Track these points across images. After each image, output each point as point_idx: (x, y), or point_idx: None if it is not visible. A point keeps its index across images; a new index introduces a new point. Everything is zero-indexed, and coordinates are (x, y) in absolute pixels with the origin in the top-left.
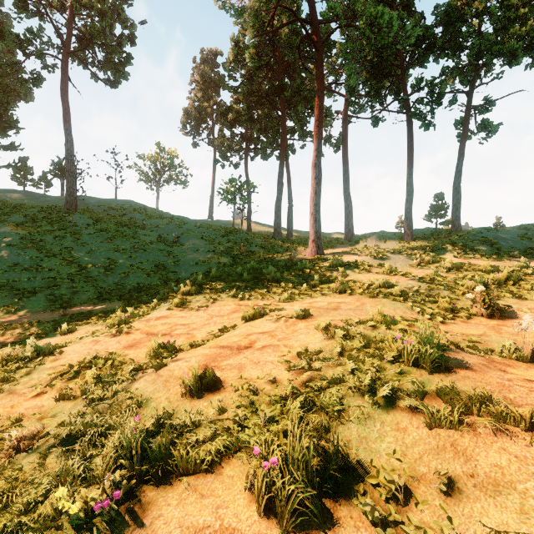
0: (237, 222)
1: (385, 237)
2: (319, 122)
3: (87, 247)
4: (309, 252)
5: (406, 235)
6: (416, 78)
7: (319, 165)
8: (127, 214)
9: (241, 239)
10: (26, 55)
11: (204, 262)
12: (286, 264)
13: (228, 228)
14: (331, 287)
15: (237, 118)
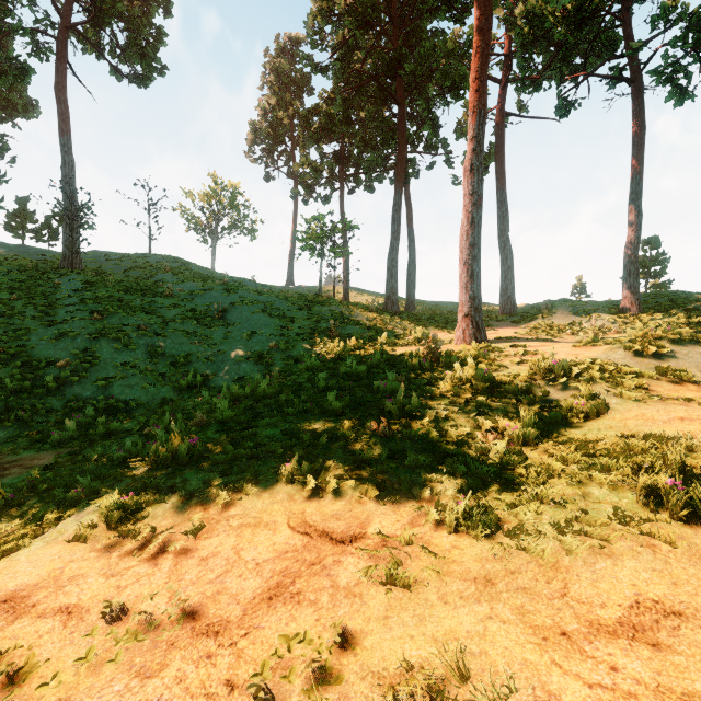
0: (328, 288)
1: (586, 308)
2: (482, 81)
3: (55, 328)
4: (458, 336)
5: (628, 304)
6: (663, 4)
7: (480, 168)
8: (156, 275)
9: (331, 312)
10: (3, 32)
11: (260, 355)
12: (421, 363)
13: (311, 295)
14: (638, 483)
15: (327, 126)
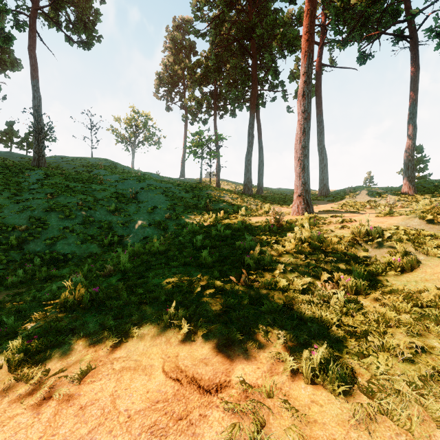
0: (206, 180)
1: (378, 191)
2: (310, 34)
3: (21, 204)
4: (294, 210)
5: (407, 188)
6: None
7: (309, 94)
8: (94, 170)
9: (208, 194)
10: None
11: (159, 223)
12: (269, 228)
13: (194, 183)
14: None
15: (205, 73)
